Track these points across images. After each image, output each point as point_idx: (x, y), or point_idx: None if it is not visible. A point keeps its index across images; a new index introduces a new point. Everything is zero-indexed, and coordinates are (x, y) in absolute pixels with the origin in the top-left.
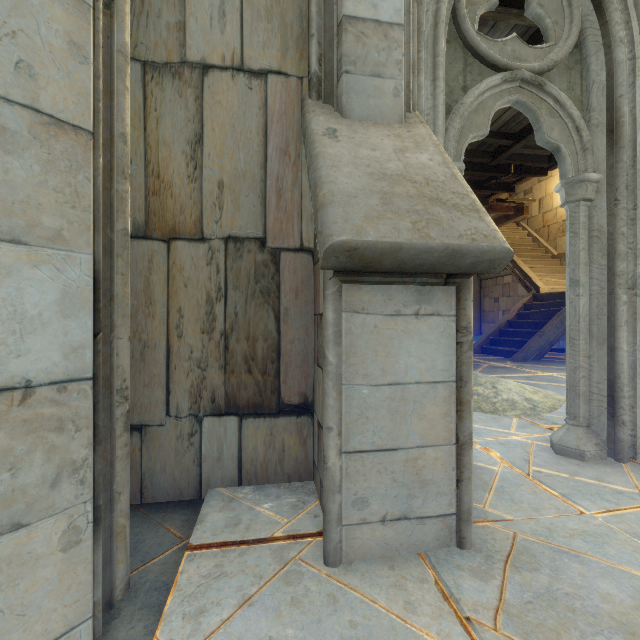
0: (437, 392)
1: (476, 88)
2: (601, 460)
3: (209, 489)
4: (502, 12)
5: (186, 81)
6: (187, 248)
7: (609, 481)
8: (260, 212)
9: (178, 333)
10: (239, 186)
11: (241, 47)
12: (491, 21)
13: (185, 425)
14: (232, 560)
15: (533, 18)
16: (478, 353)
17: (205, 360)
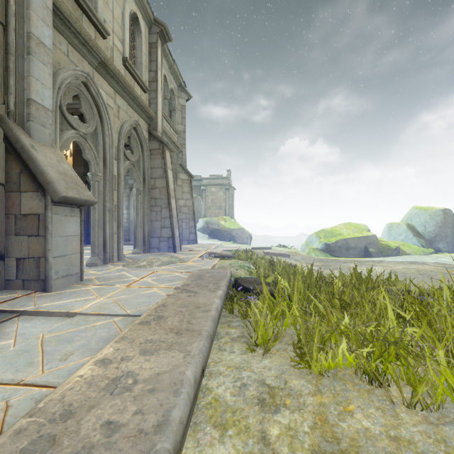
0: (76, 238)
1: (67, 133)
2: (102, 265)
3: None
4: None
5: None
6: None
7: (106, 267)
8: None
9: None
10: None
11: None
12: None
13: None
14: (12, 302)
15: (82, 112)
16: None
17: None
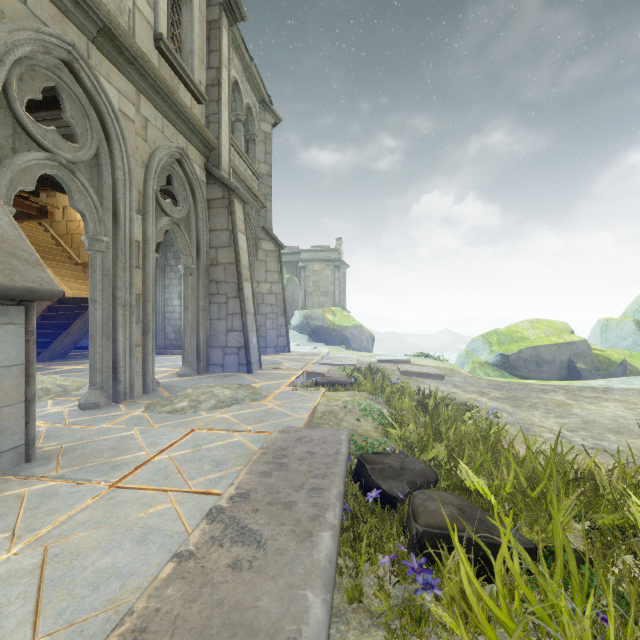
0: (12, 372)
1: (25, 156)
2: (109, 406)
3: None
4: None
5: None
6: None
7: (113, 412)
8: None
9: None
10: None
11: None
12: None
13: None
14: None
15: (68, 122)
16: None
17: None
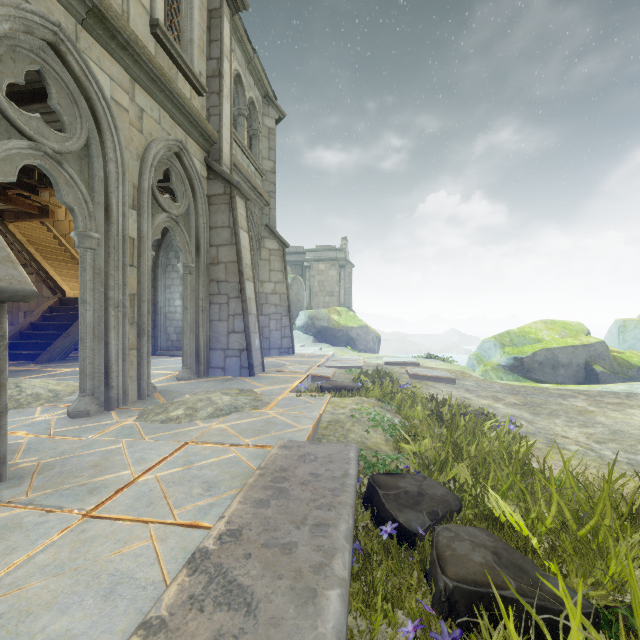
0: None
1: (5, 144)
2: (101, 413)
3: None
4: None
5: None
6: None
7: (103, 421)
8: None
9: None
10: None
11: None
12: None
13: None
14: None
15: (55, 109)
16: None
17: None
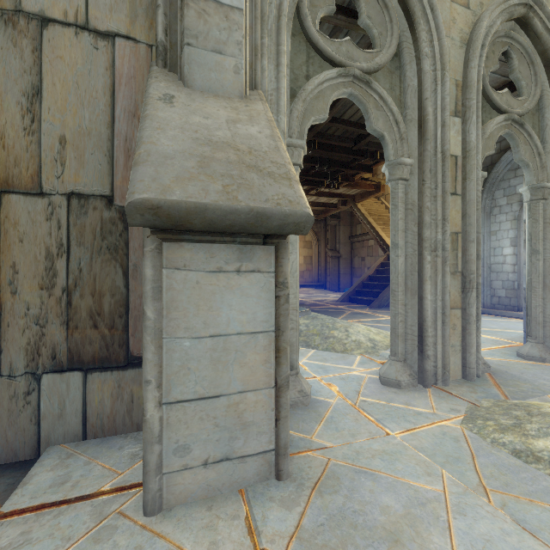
0: (258, 341)
1: (316, 78)
2: (413, 387)
3: (49, 447)
4: (352, 23)
5: (21, 31)
6: (23, 202)
7: (414, 404)
8: (107, 170)
9: (12, 289)
10: (84, 143)
11: (86, 6)
12: (345, 29)
13: (20, 384)
14: (44, 524)
15: (364, 27)
16: (346, 302)
17: (44, 316)
